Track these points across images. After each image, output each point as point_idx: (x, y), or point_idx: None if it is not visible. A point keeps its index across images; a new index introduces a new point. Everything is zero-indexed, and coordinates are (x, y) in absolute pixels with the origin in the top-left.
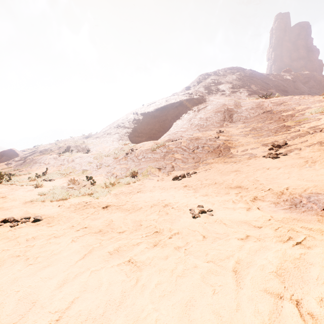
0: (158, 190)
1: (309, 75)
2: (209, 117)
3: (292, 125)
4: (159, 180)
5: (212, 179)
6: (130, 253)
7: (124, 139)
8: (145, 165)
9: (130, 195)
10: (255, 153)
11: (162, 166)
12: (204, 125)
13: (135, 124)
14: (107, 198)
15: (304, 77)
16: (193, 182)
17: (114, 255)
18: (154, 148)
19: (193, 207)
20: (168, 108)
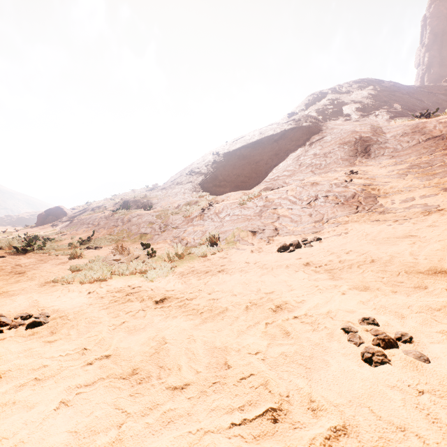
0: (254, 270)
1: None
2: (330, 152)
3: None
4: (254, 252)
5: (359, 252)
6: None
7: (200, 191)
8: (230, 226)
9: (206, 276)
10: (434, 204)
11: (258, 228)
12: (321, 164)
13: (216, 168)
14: (168, 280)
15: None
16: (321, 257)
17: None
18: (244, 201)
19: (348, 320)
20: (264, 143)
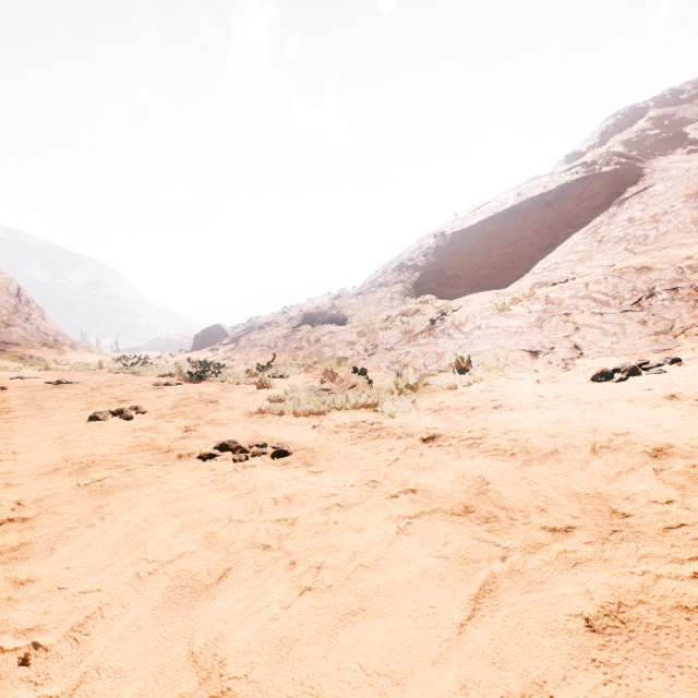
0: (565, 405)
1: None
2: (666, 212)
3: None
4: (541, 382)
5: None
6: None
7: (416, 295)
8: (487, 344)
9: (475, 413)
10: None
11: (541, 346)
12: (648, 236)
13: (441, 258)
14: (417, 417)
15: None
16: (697, 386)
17: (618, 642)
18: (504, 304)
19: None
20: (525, 210)
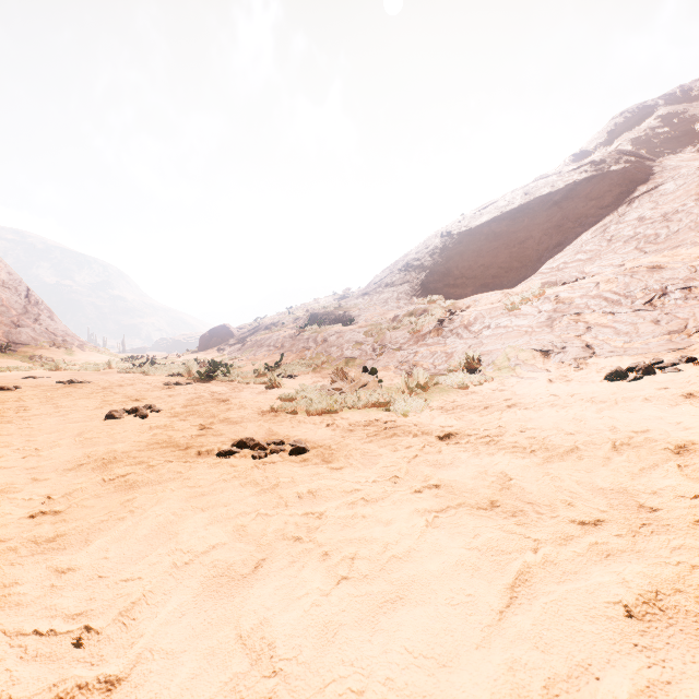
0: (580, 404)
1: None
2: (677, 210)
3: None
4: (553, 381)
5: None
6: None
7: (423, 295)
8: (497, 344)
9: (489, 412)
10: None
11: (553, 346)
12: (659, 235)
13: (447, 258)
14: (430, 415)
15: None
16: None
17: (658, 628)
18: (513, 304)
19: None
20: (533, 209)
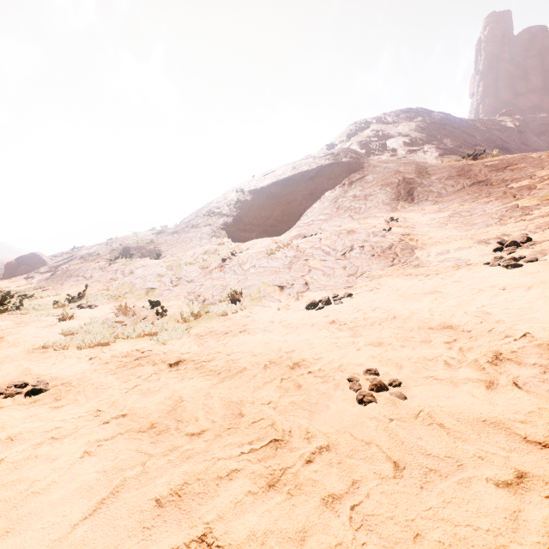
0: (279, 329)
1: (547, 120)
2: (371, 194)
3: (534, 204)
4: (280, 309)
5: (385, 308)
6: (209, 507)
7: (221, 236)
8: (256, 280)
9: (225, 337)
10: (466, 258)
11: (287, 283)
12: (361, 208)
13: (240, 209)
14: (182, 343)
15: (539, 124)
16: (348, 314)
17: (168, 511)
18: (272, 250)
19: (354, 372)
20: (297, 180)
